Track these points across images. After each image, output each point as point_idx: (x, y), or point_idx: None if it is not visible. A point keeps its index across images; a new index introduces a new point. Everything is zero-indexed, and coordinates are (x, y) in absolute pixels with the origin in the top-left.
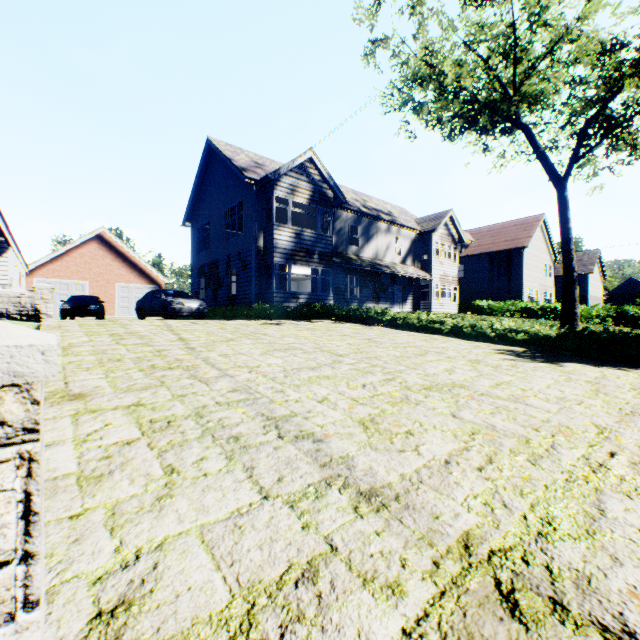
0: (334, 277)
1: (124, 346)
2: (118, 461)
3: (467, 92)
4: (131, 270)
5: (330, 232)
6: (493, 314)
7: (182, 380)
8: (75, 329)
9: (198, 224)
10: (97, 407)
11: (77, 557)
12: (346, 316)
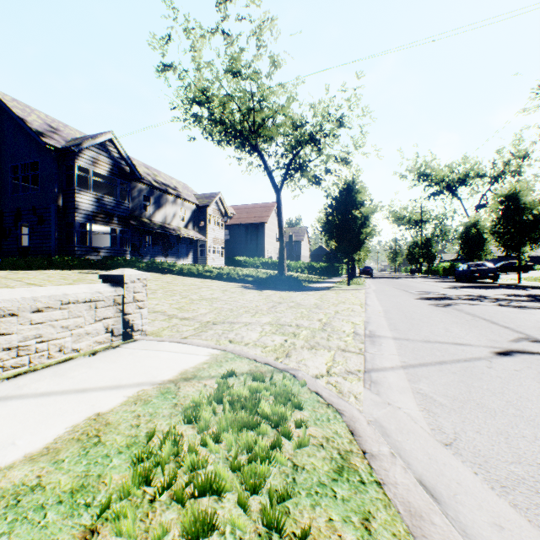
0: (130, 235)
1: None
2: None
3: (228, 124)
4: None
5: (128, 200)
6: (247, 266)
7: None
8: None
9: None
10: None
11: None
12: (145, 267)
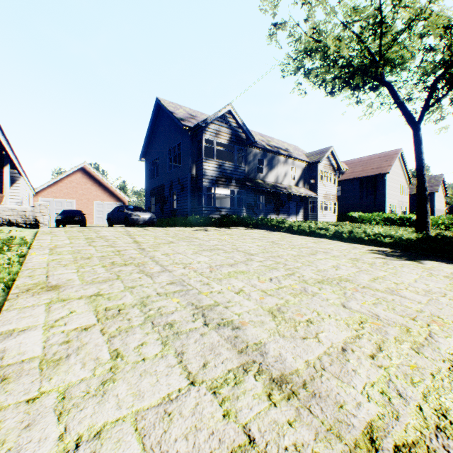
0: (246, 196)
1: (94, 247)
2: (75, 345)
3: (344, 59)
4: (104, 192)
5: (243, 163)
6: (363, 222)
7: (133, 274)
8: (61, 234)
9: (150, 159)
10: (66, 297)
11: (25, 445)
12: (255, 224)
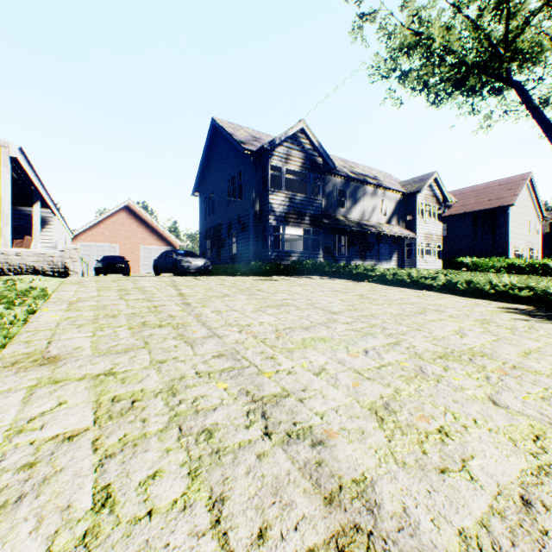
0: (323, 237)
1: (125, 301)
2: (40, 474)
3: (455, 54)
4: (152, 234)
5: (320, 196)
6: (477, 270)
7: (167, 341)
8: (91, 284)
9: (205, 193)
10: (63, 376)
11: None
12: (335, 272)
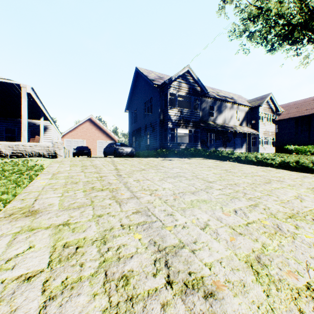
0: (200, 134)
1: (84, 173)
2: None
3: (285, 18)
4: (103, 134)
5: (198, 110)
6: (298, 153)
7: (105, 200)
8: (67, 163)
9: (131, 110)
10: (37, 225)
11: None
12: (208, 155)
